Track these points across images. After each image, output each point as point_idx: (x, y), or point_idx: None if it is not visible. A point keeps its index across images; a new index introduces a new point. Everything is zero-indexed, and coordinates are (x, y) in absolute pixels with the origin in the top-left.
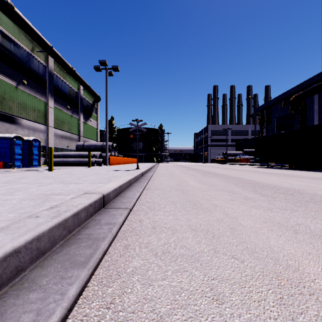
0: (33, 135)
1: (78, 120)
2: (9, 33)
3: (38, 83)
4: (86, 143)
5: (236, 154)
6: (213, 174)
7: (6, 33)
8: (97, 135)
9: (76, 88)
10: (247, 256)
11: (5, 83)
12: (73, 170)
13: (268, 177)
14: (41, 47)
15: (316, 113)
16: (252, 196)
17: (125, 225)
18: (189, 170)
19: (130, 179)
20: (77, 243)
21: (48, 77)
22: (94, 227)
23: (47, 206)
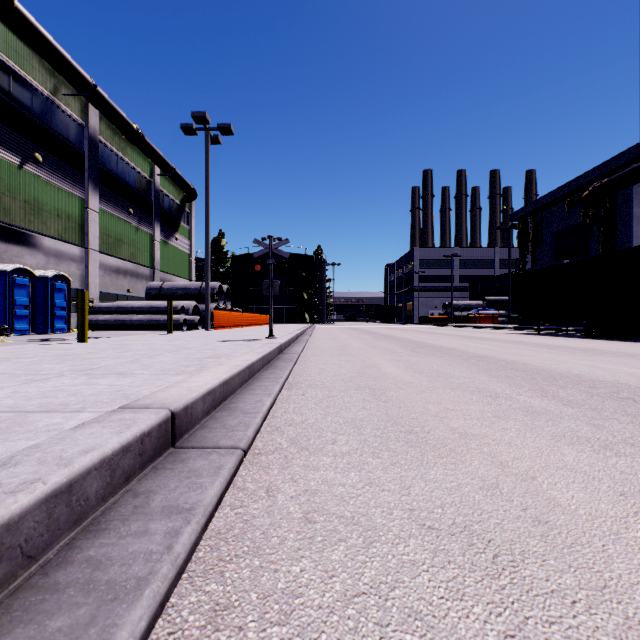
0: (57, 266)
1: (151, 237)
2: (5, 56)
3: (68, 161)
4: (168, 283)
5: (470, 306)
6: (430, 348)
7: None
8: (190, 267)
9: (147, 173)
10: None
11: None
12: (133, 340)
13: (552, 355)
14: (71, 85)
15: (637, 224)
16: (542, 407)
17: (225, 509)
18: (380, 340)
19: (251, 362)
20: (38, 615)
21: (87, 149)
22: (125, 525)
23: None
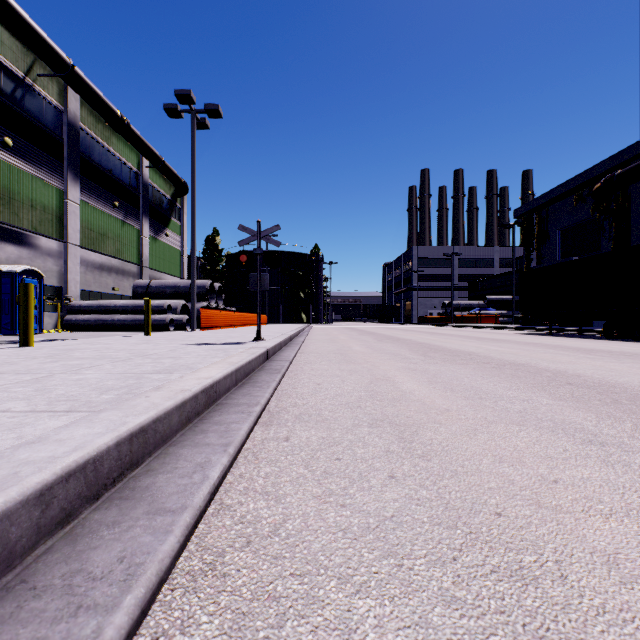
0: (31, 261)
1: (139, 233)
2: None
3: (44, 147)
4: (155, 281)
5: (470, 306)
6: (445, 352)
7: None
8: (181, 265)
9: (134, 164)
10: None
11: None
12: (93, 343)
13: (598, 362)
14: (46, 64)
15: None
16: None
17: None
18: (383, 342)
19: (212, 381)
20: None
21: (66, 135)
22: None
23: None
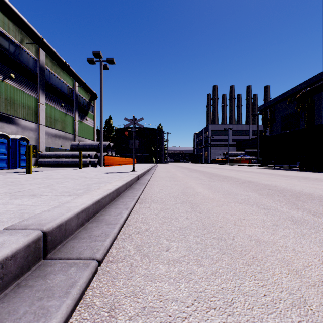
0: (22, 133)
1: (73, 118)
2: None
3: (28, 78)
4: (81, 142)
5: (237, 154)
6: (220, 176)
7: None
8: (94, 134)
9: (71, 85)
10: None
11: None
12: (58, 172)
13: (288, 181)
14: (30, 38)
15: None
16: (300, 217)
17: None
18: (192, 172)
19: (118, 187)
20: None
21: (39, 72)
22: None
23: None
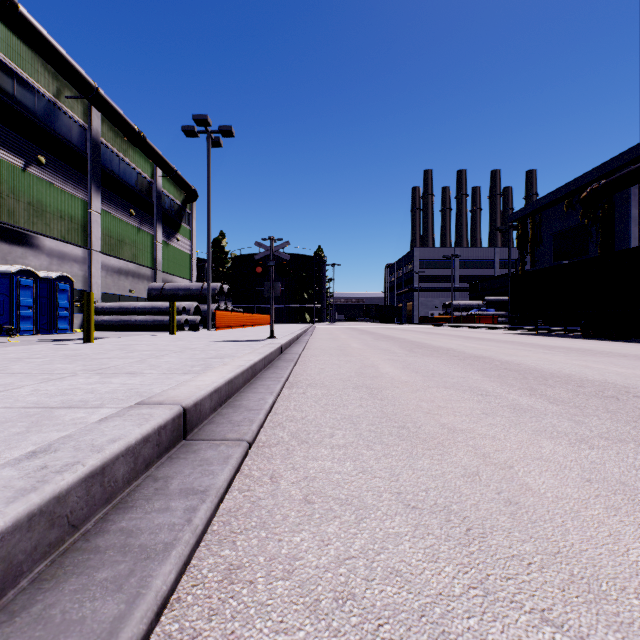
0: (60, 267)
1: (153, 238)
2: (9, 60)
3: (71, 163)
4: (169, 284)
5: (469, 306)
6: (428, 348)
7: (2, 59)
8: (191, 268)
9: (149, 174)
10: (585, 614)
11: (1, 161)
12: (137, 340)
13: (547, 355)
14: (74, 88)
15: (635, 225)
16: (529, 404)
17: (234, 492)
18: (379, 340)
19: (254, 362)
20: (87, 569)
21: (89, 151)
22: (150, 504)
23: (28, 446)
